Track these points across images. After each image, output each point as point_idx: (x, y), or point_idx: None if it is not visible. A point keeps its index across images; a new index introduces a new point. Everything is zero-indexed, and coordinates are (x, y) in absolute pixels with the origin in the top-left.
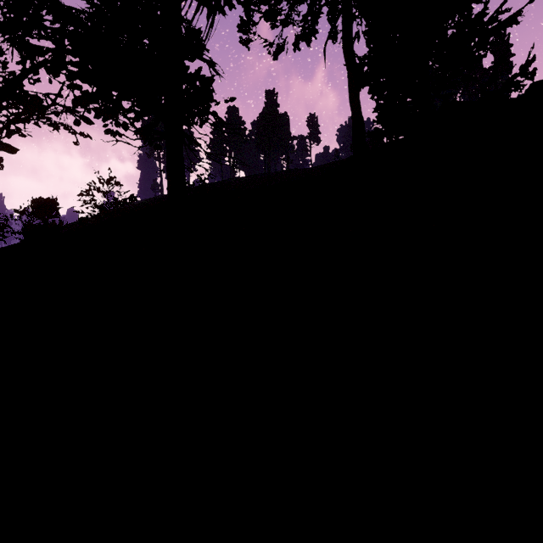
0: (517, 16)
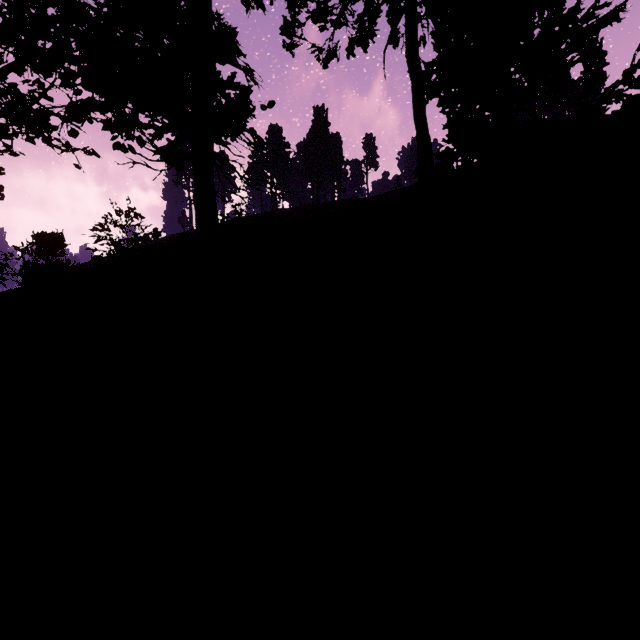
0: (618, 12)
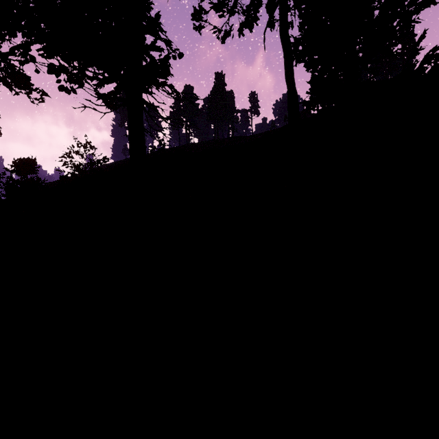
0: None
